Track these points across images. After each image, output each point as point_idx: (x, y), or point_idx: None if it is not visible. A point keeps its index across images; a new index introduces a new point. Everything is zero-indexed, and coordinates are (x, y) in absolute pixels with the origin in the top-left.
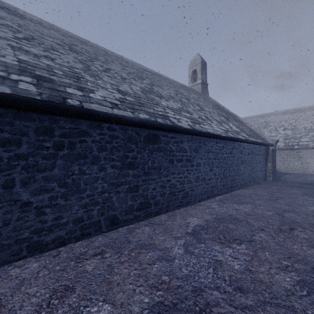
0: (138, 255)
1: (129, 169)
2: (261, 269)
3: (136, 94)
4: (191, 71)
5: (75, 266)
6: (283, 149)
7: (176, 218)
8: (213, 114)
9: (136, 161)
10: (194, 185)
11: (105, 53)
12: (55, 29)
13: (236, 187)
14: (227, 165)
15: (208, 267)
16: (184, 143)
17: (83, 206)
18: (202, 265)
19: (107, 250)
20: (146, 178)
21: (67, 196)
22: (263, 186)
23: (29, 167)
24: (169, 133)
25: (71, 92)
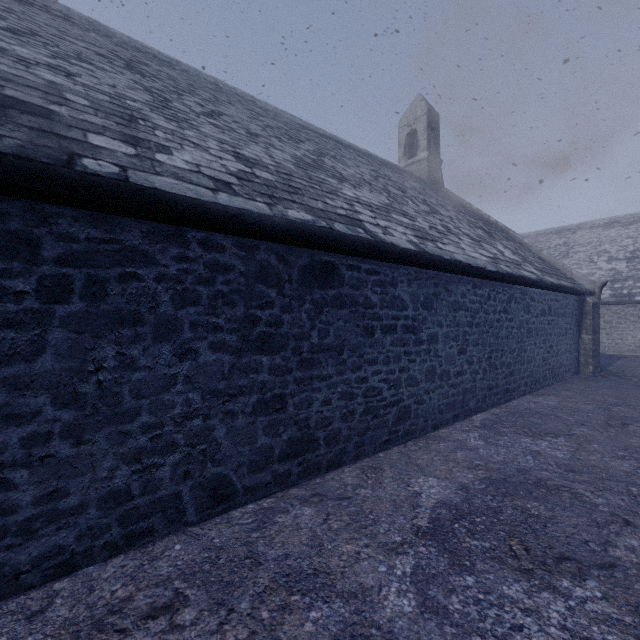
0: (280, 620)
1: (261, 353)
2: None
3: (281, 168)
4: (405, 133)
5: None
6: (610, 304)
7: (383, 479)
8: (458, 222)
9: (278, 332)
10: (422, 389)
11: (214, 88)
12: (102, 32)
13: (516, 390)
14: (497, 340)
15: None
16: (399, 286)
17: (129, 458)
18: None
19: (190, 594)
20: (307, 375)
21: (83, 432)
22: (577, 387)
23: None
24: (363, 261)
25: (100, 145)
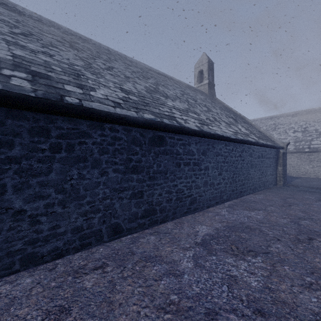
0: (143, 269)
1: (133, 173)
2: (282, 286)
3: (140, 94)
4: (197, 71)
5: (72, 282)
6: (293, 153)
7: (183, 226)
8: (221, 115)
9: (140, 165)
10: (202, 190)
11: (108, 52)
12: (56, 27)
13: (245, 192)
14: (236, 169)
15: (221, 284)
16: (191, 145)
17: (82, 214)
18: (215, 282)
19: (109, 263)
20: (152, 183)
21: (65, 203)
22: (274, 191)
23: (22, 171)
24: (176, 135)
25: (70, 90)
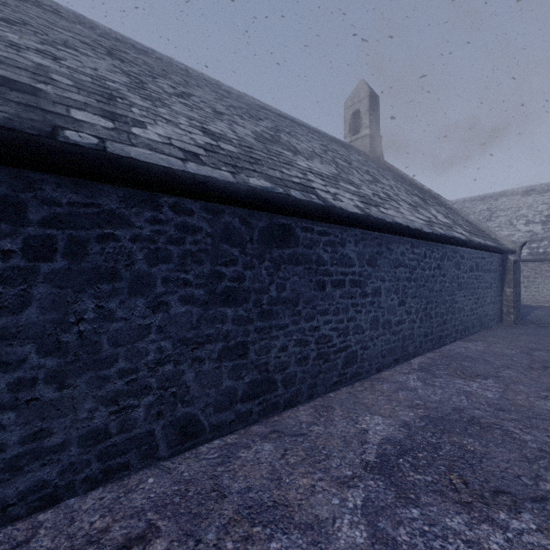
0: None
1: (226, 305)
2: None
3: (243, 142)
4: (350, 113)
5: None
6: (527, 261)
7: (333, 417)
8: (397, 190)
9: (241, 286)
10: (367, 336)
11: (185, 73)
12: (87, 25)
13: (448, 337)
14: (432, 293)
15: None
16: (347, 246)
17: (107, 400)
18: None
19: (162, 525)
20: (266, 324)
21: (65, 377)
22: (501, 334)
23: None
24: (316, 224)
25: (82, 120)
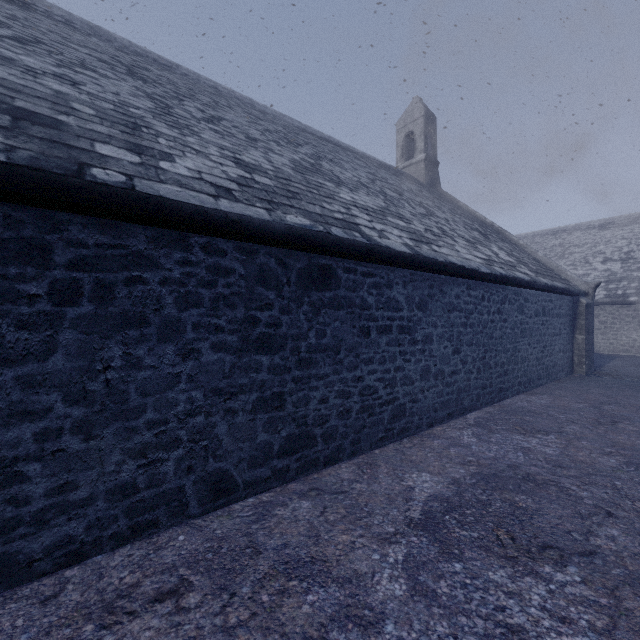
0: (279, 603)
1: (261, 353)
2: None
3: (279, 173)
4: (403, 135)
5: None
6: (604, 304)
7: (378, 474)
8: (454, 224)
9: (277, 333)
10: (417, 388)
11: (214, 92)
12: (103, 37)
13: (510, 389)
14: (491, 340)
15: None
16: (394, 288)
17: (135, 453)
18: None
19: (195, 580)
20: (305, 374)
21: (92, 427)
22: (570, 386)
23: None
24: (360, 264)
25: (107, 155)
